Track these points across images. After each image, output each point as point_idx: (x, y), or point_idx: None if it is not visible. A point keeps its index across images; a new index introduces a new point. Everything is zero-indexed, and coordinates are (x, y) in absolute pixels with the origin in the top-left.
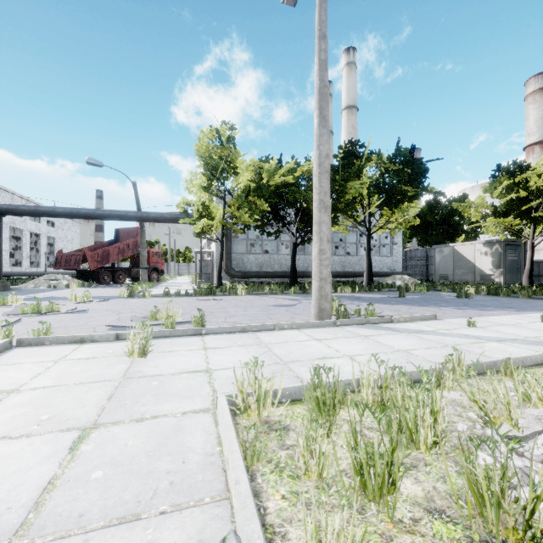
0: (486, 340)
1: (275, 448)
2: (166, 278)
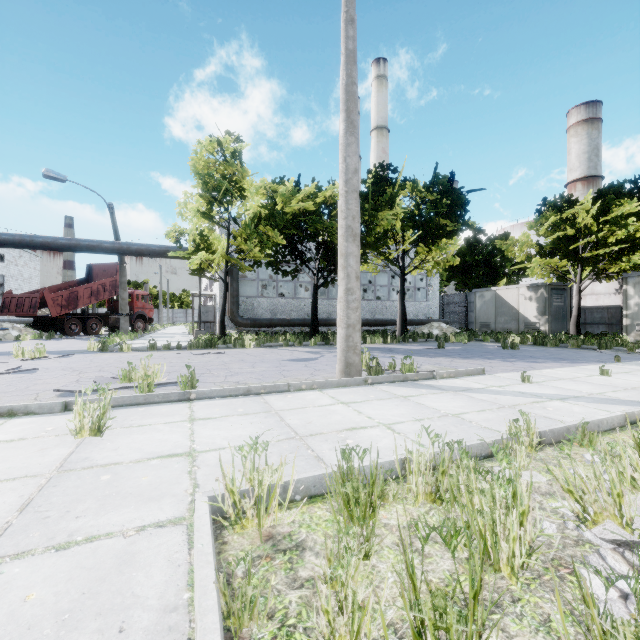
0: (547, 399)
1: (281, 586)
2: (156, 328)
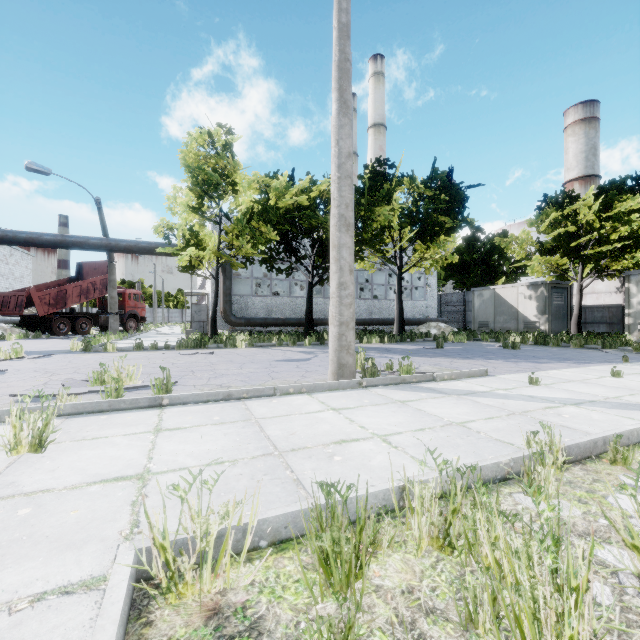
0: (560, 404)
1: None
2: (149, 328)
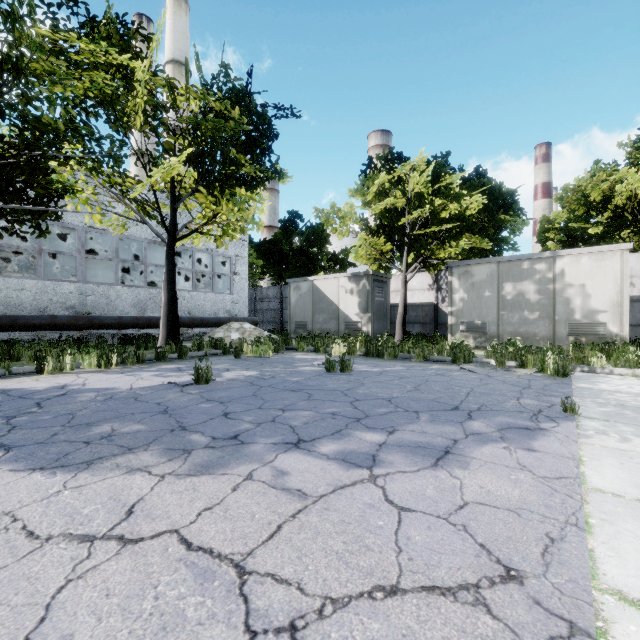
0: None
1: None
2: None
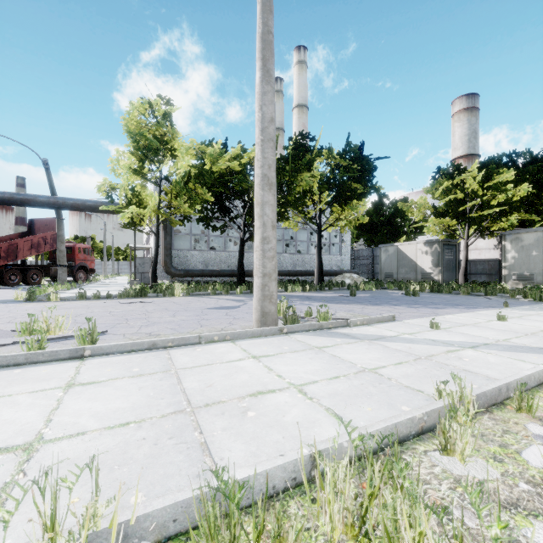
0: (459, 347)
1: None
2: (99, 278)
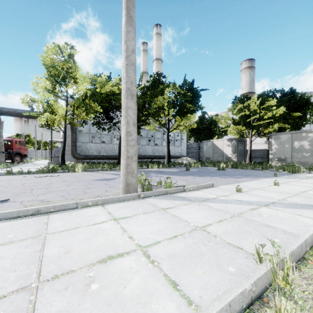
0: (257, 205)
1: None
2: (31, 160)
